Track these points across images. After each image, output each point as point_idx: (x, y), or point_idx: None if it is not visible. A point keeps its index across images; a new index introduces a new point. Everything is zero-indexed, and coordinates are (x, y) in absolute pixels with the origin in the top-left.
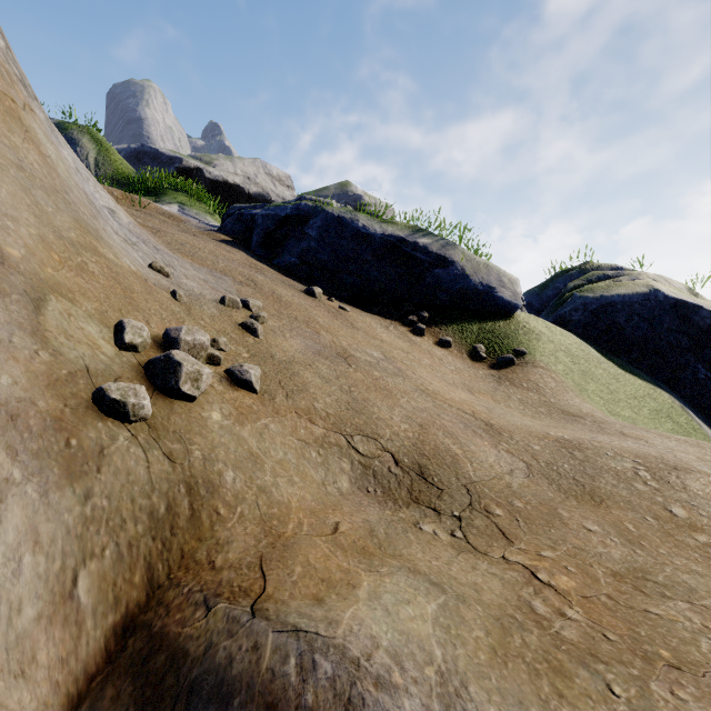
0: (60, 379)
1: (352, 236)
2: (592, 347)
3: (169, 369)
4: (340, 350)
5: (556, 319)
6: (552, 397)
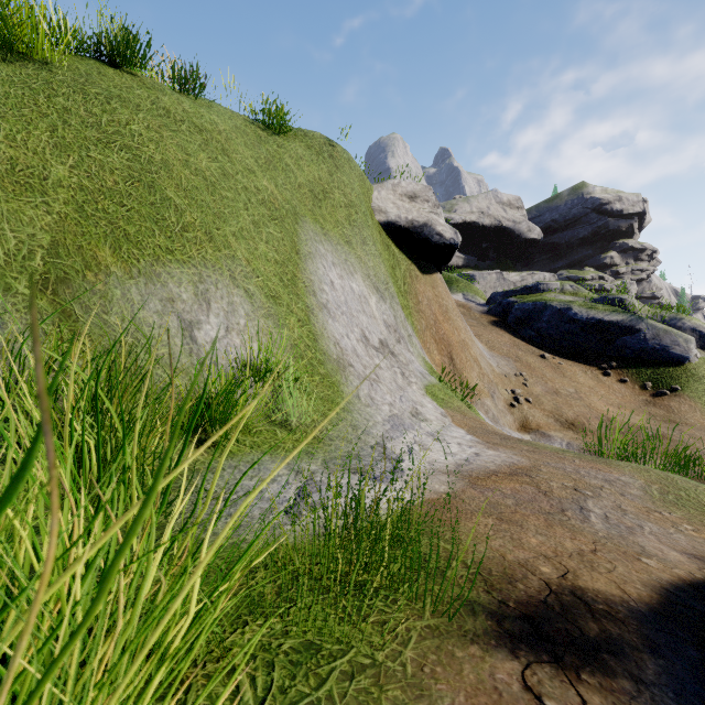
0: (506, 401)
1: (567, 320)
2: None
3: (517, 399)
4: (555, 390)
5: None
6: (675, 414)
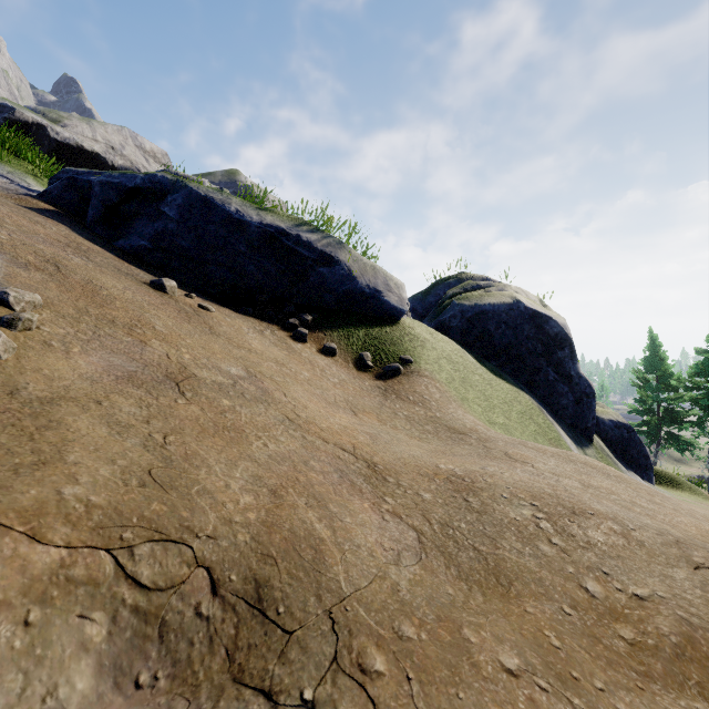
0: None
1: (222, 220)
2: (469, 353)
3: None
4: (174, 369)
5: (437, 325)
6: (438, 410)
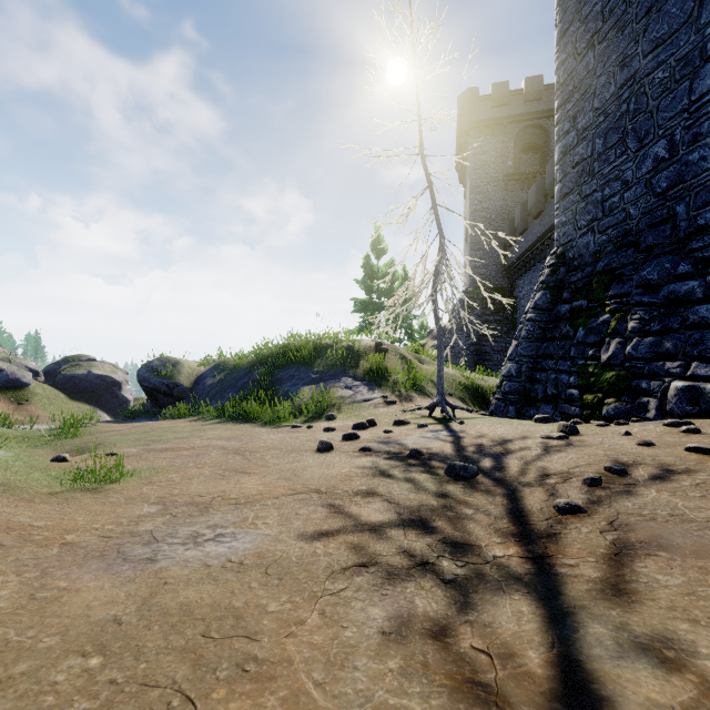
0: None
1: None
2: (63, 393)
3: None
4: None
5: (54, 382)
6: (32, 412)
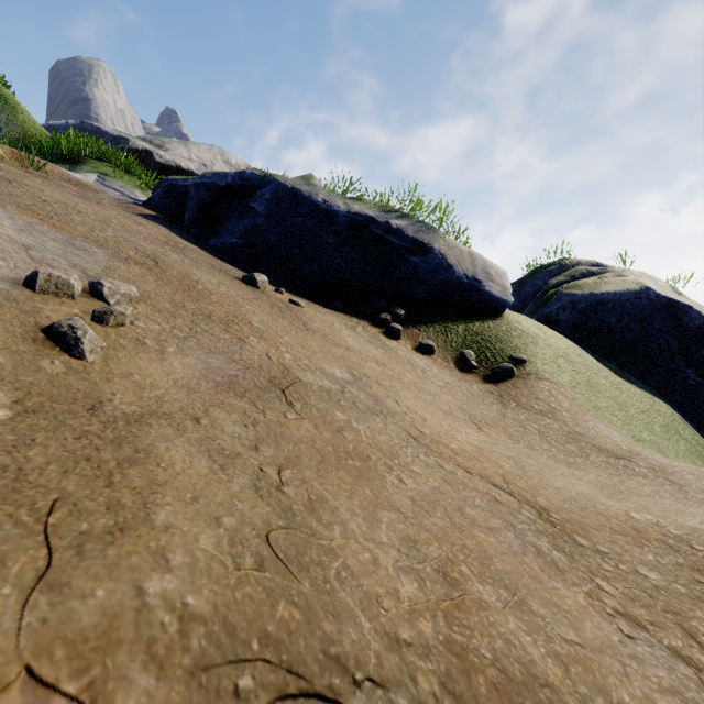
0: None
1: (310, 212)
2: (585, 351)
3: None
4: (277, 372)
5: (540, 318)
6: (574, 423)
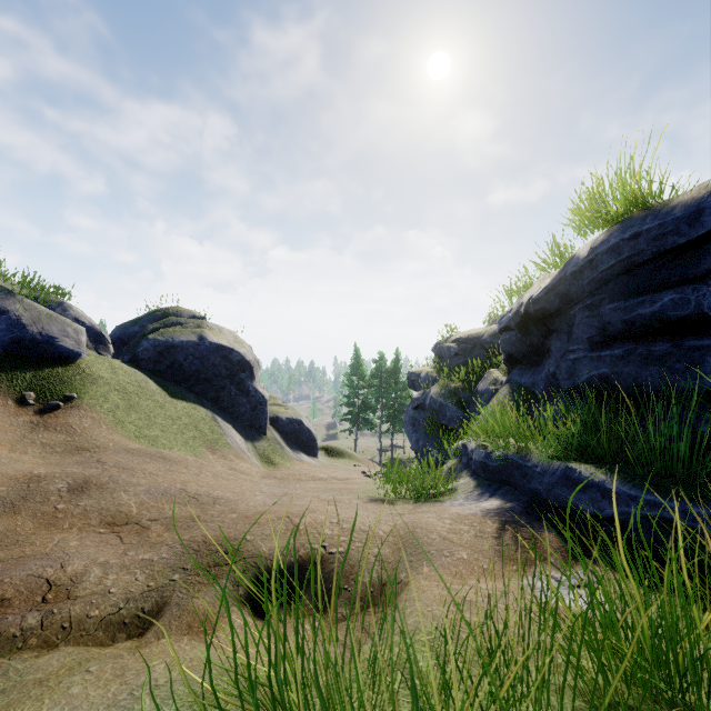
0: None
1: None
2: (154, 381)
3: None
4: None
5: (133, 356)
6: (80, 435)
